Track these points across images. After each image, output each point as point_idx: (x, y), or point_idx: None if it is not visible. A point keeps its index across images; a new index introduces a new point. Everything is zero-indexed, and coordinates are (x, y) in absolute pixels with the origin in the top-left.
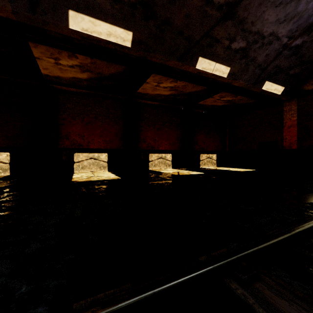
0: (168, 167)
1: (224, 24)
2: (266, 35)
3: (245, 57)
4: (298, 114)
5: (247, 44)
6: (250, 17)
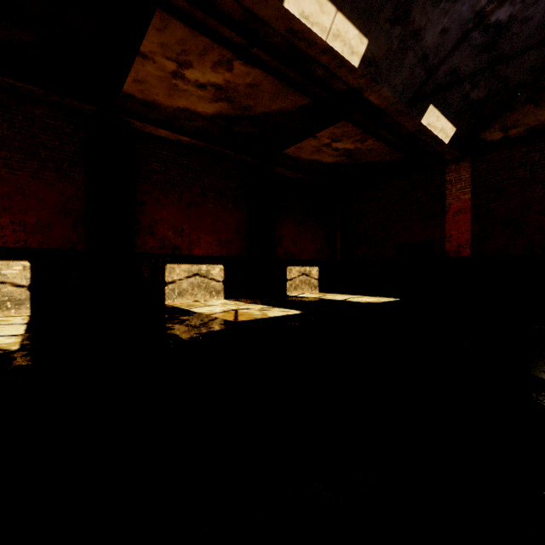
0: (216, 295)
1: None
2: None
3: (403, 22)
4: (473, 188)
5: None
6: None
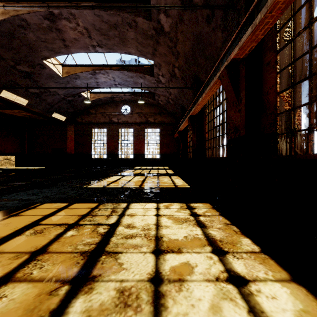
0: None
1: (24, 79)
2: (52, 91)
3: (39, 98)
4: (74, 133)
5: (40, 91)
6: (41, 81)
